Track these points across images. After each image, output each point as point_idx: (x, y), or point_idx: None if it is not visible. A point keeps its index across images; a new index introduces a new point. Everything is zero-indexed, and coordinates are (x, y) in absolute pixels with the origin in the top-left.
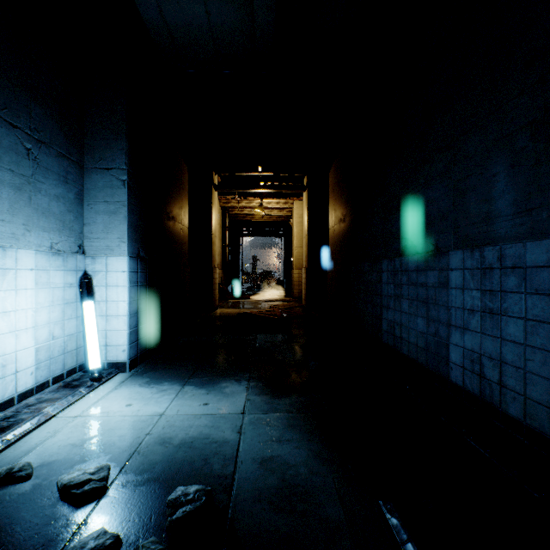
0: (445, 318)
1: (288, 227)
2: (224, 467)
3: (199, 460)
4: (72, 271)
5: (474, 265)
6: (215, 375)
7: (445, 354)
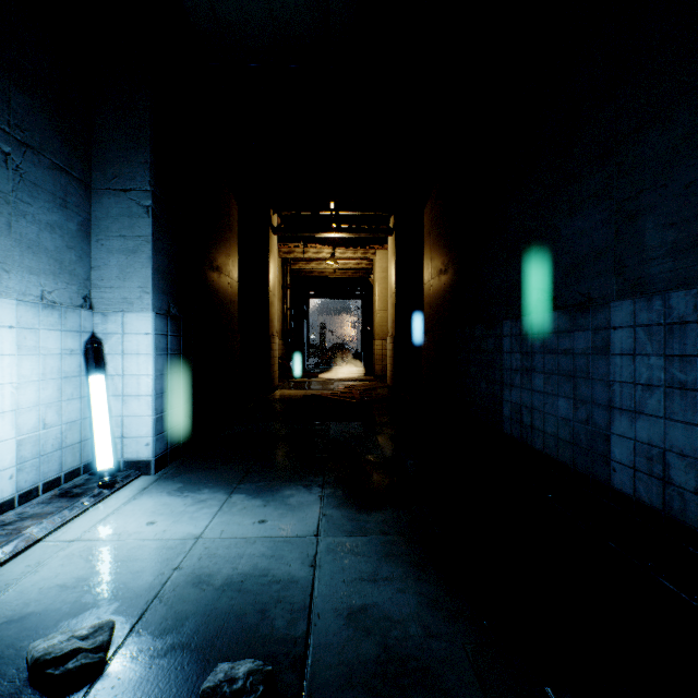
0: (604, 398)
1: (367, 285)
2: (292, 624)
3: (253, 612)
4: (74, 332)
5: (653, 319)
6: (275, 478)
7: (604, 449)
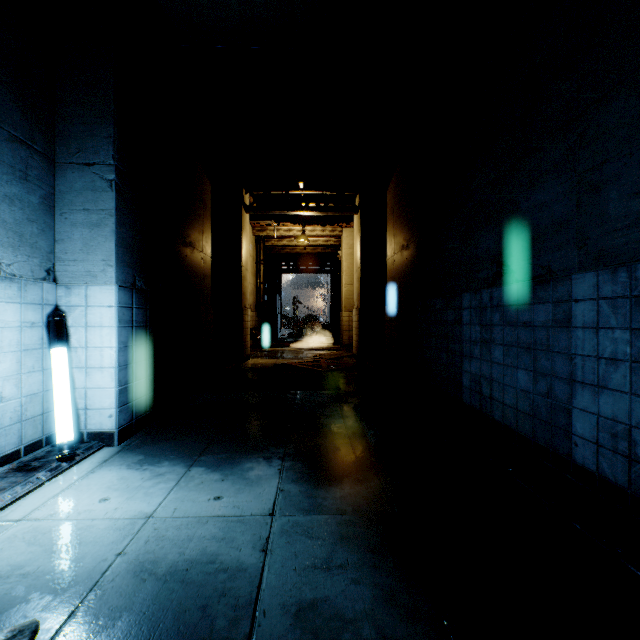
0: (565, 371)
1: (335, 261)
2: (234, 624)
3: (194, 608)
4: (35, 304)
5: (618, 291)
6: (236, 450)
7: (565, 423)
